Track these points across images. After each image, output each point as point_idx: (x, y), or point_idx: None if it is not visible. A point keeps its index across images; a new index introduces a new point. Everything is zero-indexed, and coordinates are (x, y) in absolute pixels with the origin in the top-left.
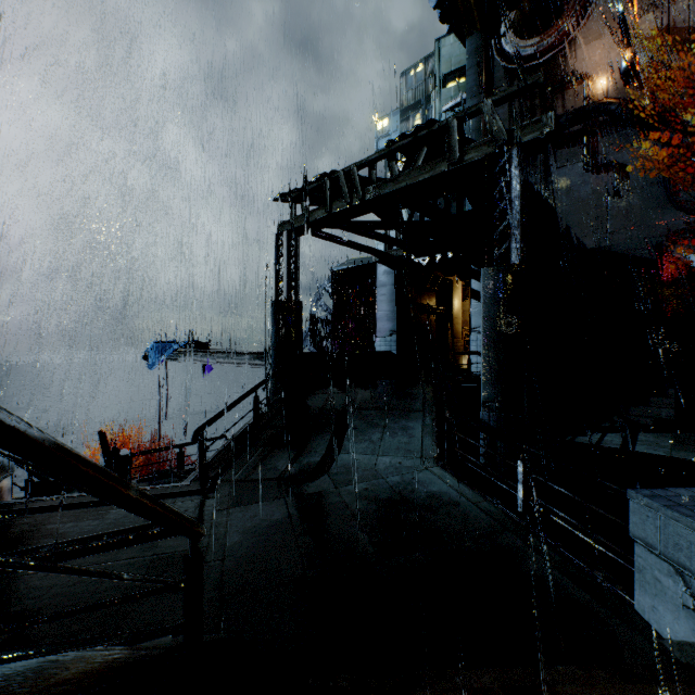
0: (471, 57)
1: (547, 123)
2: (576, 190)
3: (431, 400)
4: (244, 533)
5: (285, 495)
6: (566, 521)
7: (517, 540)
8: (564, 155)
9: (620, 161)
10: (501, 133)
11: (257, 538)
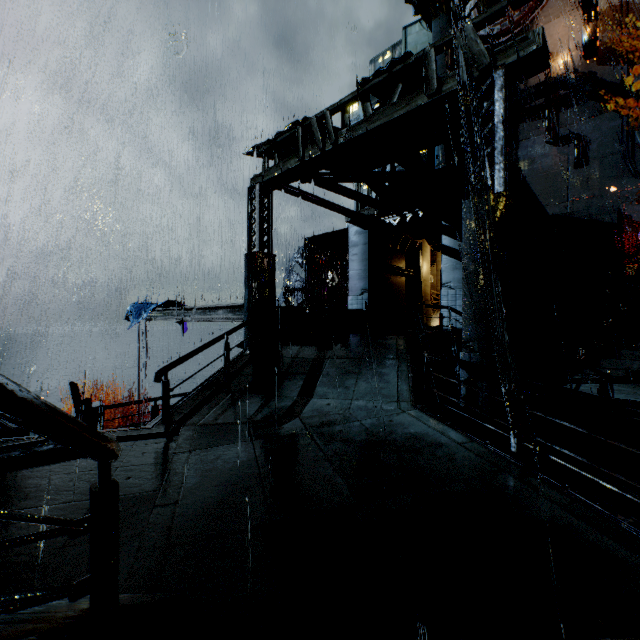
0: (437, 37)
1: (534, 40)
2: (537, 162)
3: (405, 349)
4: (204, 475)
5: (252, 438)
6: (568, 461)
7: (515, 481)
8: (526, 129)
9: (580, 133)
10: (482, 56)
11: (218, 480)
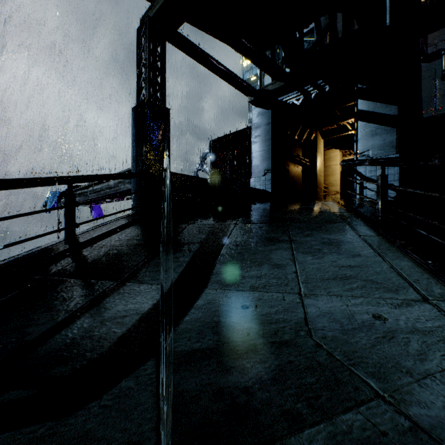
0: None
1: None
2: None
3: (345, 211)
4: None
5: None
6: None
7: None
8: None
9: None
10: None
11: None
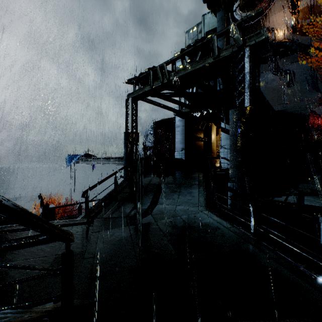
0: (219, 21)
1: (264, 33)
2: (269, 83)
3: (202, 179)
4: (106, 243)
5: (128, 225)
6: (277, 237)
7: (252, 247)
8: (263, 67)
9: (290, 69)
10: (239, 40)
11: (113, 246)
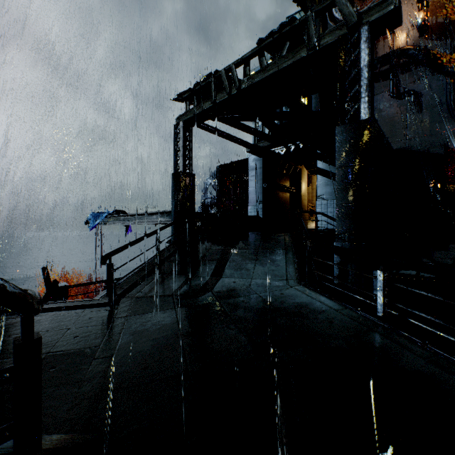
0: None
1: (392, 1)
2: (384, 111)
3: (291, 242)
4: (136, 335)
5: (175, 306)
6: (424, 323)
7: (384, 339)
8: (376, 87)
9: (416, 89)
10: (351, 16)
11: (147, 338)
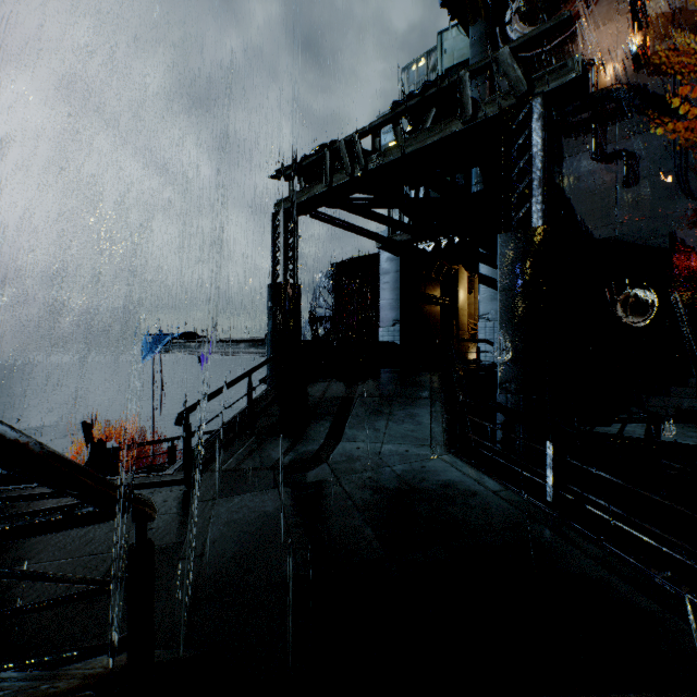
0: (475, 45)
1: (574, 67)
2: (583, 180)
3: (439, 387)
4: (229, 526)
5: (278, 485)
6: (605, 512)
7: (550, 533)
8: (571, 145)
9: (630, 149)
10: (520, 82)
11: (244, 531)
